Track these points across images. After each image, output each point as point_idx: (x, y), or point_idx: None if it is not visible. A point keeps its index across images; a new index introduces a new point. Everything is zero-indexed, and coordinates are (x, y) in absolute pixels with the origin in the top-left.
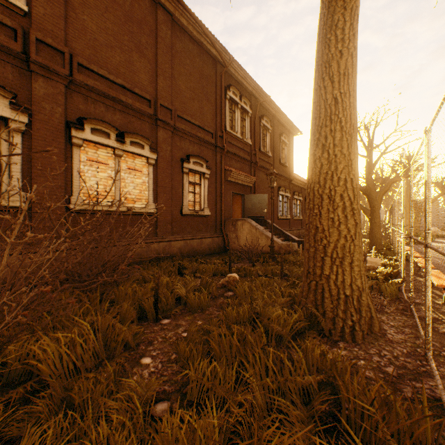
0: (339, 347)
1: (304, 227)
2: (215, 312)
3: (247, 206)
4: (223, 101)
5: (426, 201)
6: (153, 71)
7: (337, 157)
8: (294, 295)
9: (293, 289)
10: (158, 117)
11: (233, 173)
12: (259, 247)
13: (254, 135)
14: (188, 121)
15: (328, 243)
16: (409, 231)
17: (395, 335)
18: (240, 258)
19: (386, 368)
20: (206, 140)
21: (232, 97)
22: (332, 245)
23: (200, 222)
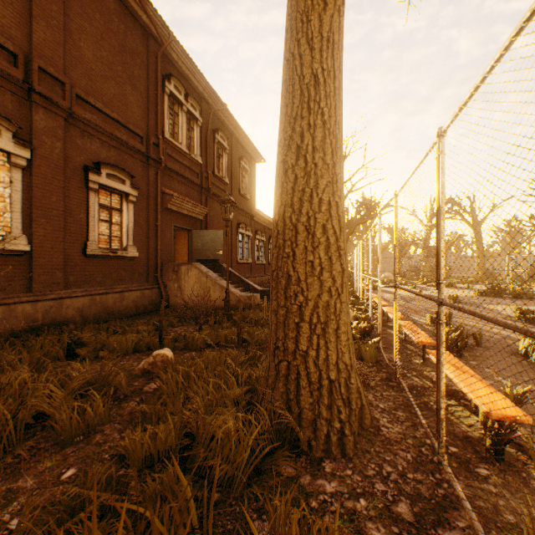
0: (325, 473)
1: (268, 272)
2: (116, 435)
3: (197, 246)
4: (160, 95)
5: (442, 237)
6: (23, 6)
7: (318, 167)
8: (255, 382)
9: (253, 368)
10: (35, 87)
11: (175, 199)
12: (210, 301)
13: (206, 153)
14: (99, 109)
15: (306, 301)
16: (395, 278)
17: (390, 427)
18: (182, 318)
19: (398, 507)
20: (132, 144)
21: (174, 93)
22: (312, 303)
23: (121, 267)
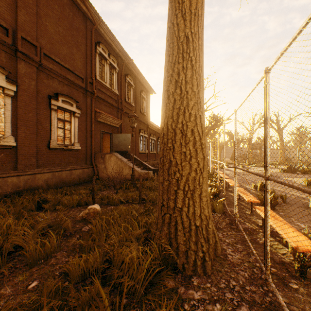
0: (194, 286)
1: (157, 158)
2: (63, 259)
3: (115, 143)
4: (93, 54)
5: (268, 137)
6: (12, 0)
7: (189, 94)
8: (149, 226)
9: (148, 216)
10: (19, 48)
11: (102, 115)
12: (123, 175)
13: (120, 88)
14: (57, 62)
15: (181, 177)
16: (234, 162)
17: (233, 255)
18: (106, 185)
19: (241, 310)
20: (77, 83)
21: (102, 53)
22: (185, 178)
23: (70, 155)
